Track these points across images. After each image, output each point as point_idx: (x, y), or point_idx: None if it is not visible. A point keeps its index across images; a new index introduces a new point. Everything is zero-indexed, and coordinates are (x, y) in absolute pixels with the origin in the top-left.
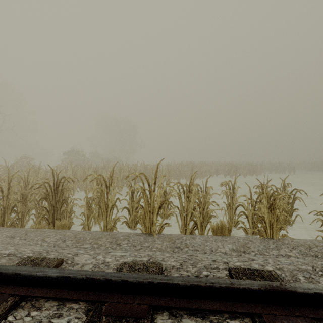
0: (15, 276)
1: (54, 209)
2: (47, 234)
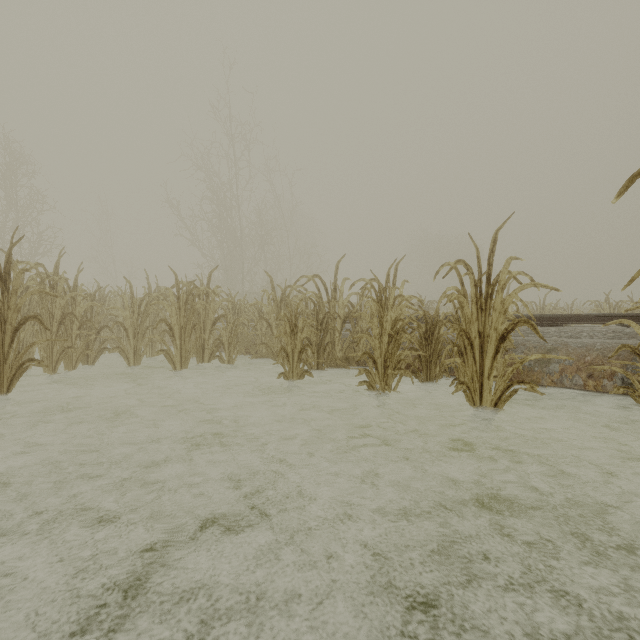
0: None
1: None
2: None
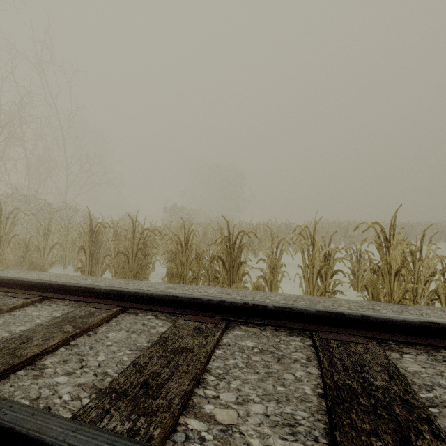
0: (362, 318)
1: (231, 270)
2: (263, 294)
